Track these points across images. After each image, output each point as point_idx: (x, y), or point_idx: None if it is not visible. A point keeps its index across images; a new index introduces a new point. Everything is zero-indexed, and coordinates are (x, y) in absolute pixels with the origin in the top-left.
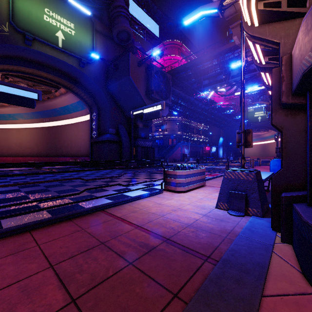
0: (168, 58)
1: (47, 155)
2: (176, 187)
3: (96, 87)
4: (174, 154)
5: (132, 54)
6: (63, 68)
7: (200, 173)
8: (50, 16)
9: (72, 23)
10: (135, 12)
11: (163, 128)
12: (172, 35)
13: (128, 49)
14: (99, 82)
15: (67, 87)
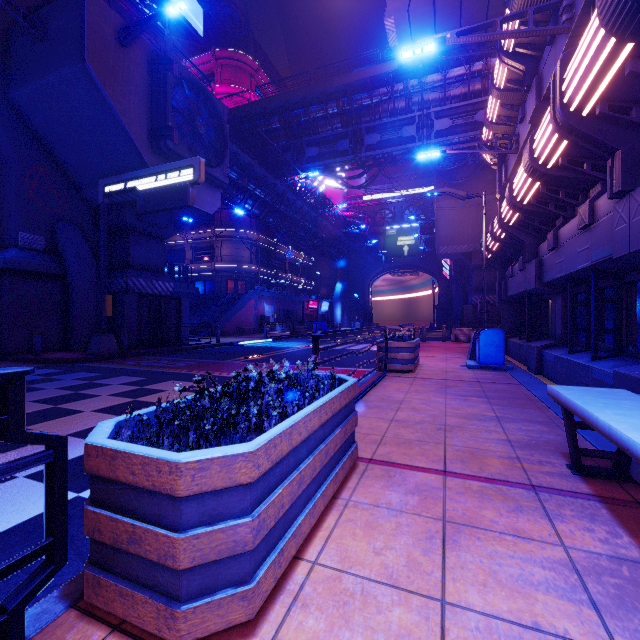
0: (227, 90)
1: None
2: (174, 610)
3: None
4: (239, 317)
5: None
6: None
7: (337, 413)
8: None
9: None
10: None
11: (214, 256)
12: (236, 44)
13: None
14: None
15: None
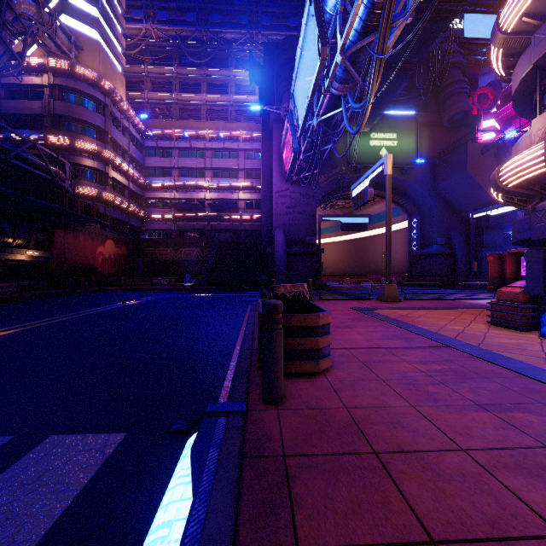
0: None
1: (352, 272)
2: None
3: (419, 191)
4: None
5: (471, 143)
6: (383, 181)
7: None
8: (375, 138)
9: (395, 133)
10: (479, 30)
11: None
12: None
13: (465, 124)
14: (423, 184)
15: (383, 197)
